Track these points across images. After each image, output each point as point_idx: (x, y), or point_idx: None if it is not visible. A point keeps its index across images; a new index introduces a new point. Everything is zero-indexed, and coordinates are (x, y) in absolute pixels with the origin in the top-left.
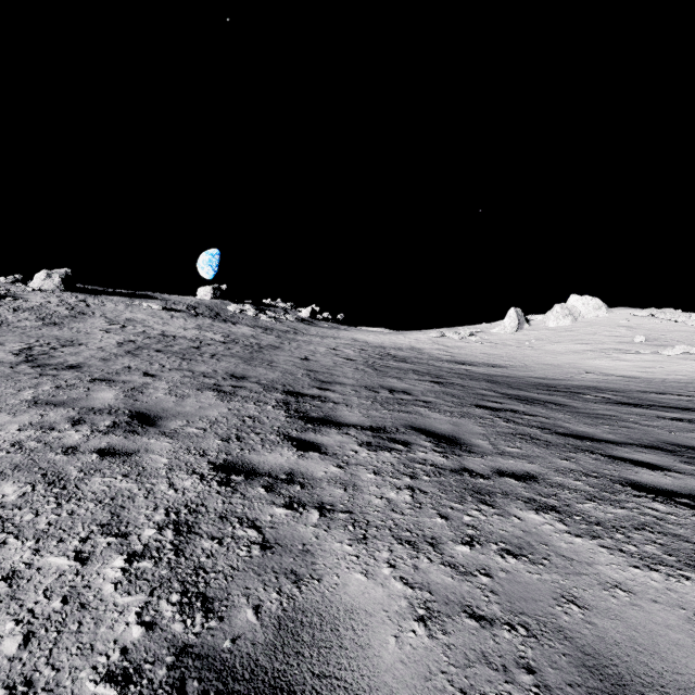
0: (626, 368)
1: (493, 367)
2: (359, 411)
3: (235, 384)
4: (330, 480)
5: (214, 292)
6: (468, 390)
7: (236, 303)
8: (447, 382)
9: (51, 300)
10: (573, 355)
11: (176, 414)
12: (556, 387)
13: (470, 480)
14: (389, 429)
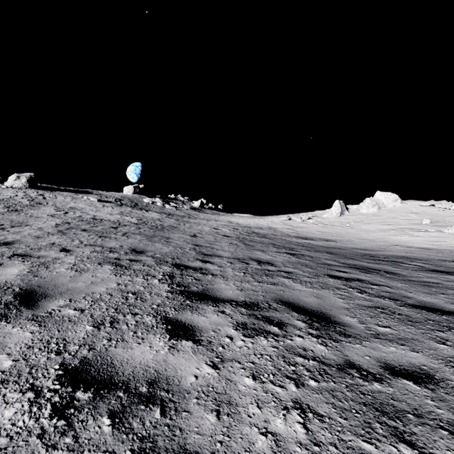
0: (420, 242)
1: (327, 241)
2: (234, 283)
3: (132, 258)
4: (200, 393)
5: (135, 190)
6: (316, 260)
7: (149, 197)
8: (299, 254)
9: (18, 194)
10: (381, 233)
11: (64, 291)
12: (378, 256)
13: (364, 386)
14: (261, 305)
